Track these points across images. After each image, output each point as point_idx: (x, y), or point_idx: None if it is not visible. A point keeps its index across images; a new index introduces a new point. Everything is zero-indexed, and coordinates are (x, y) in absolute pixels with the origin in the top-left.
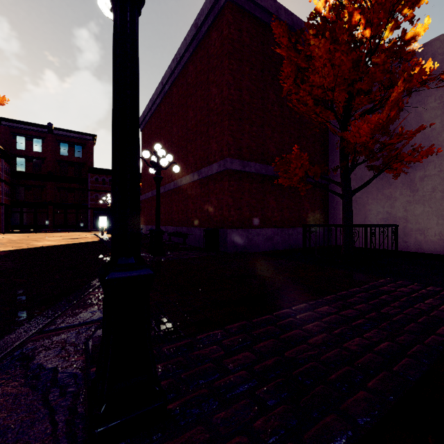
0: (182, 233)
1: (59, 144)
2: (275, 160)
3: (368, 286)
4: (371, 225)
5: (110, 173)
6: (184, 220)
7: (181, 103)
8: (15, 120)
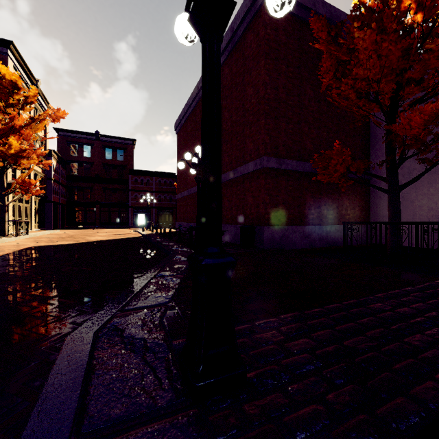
0: None
1: (104, 149)
2: (314, 157)
3: (423, 286)
4: (423, 223)
5: (148, 174)
6: None
7: None
8: (69, 130)
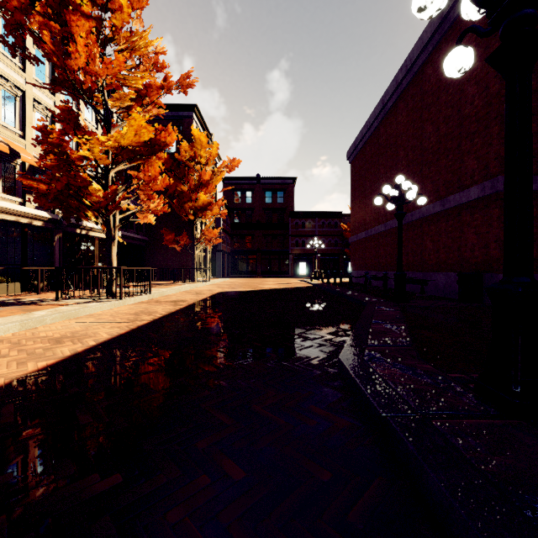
0: (416, 279)
1: (265, 193)
2: None
3: None
4: None
5: (309, 215)
6: (417, 264)
7: (412, 118)
8: (233, 177)
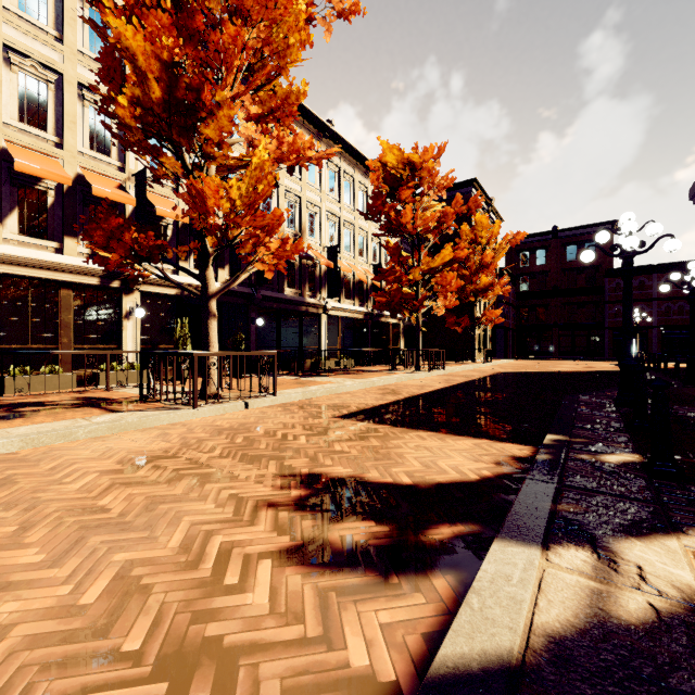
0: None
1: (565, 249)
2: None
3: None
4: None
5: (641, 271)
6: None
7: None
8: None
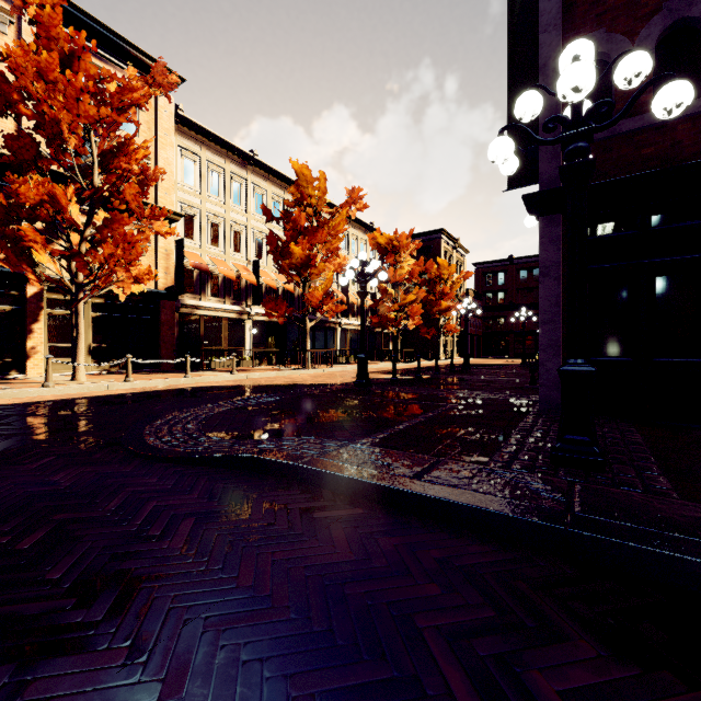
0: None
1: (518, 273)
2: None
3: None
4: None
5: None
6: None
7: None
8: (485, 262)
